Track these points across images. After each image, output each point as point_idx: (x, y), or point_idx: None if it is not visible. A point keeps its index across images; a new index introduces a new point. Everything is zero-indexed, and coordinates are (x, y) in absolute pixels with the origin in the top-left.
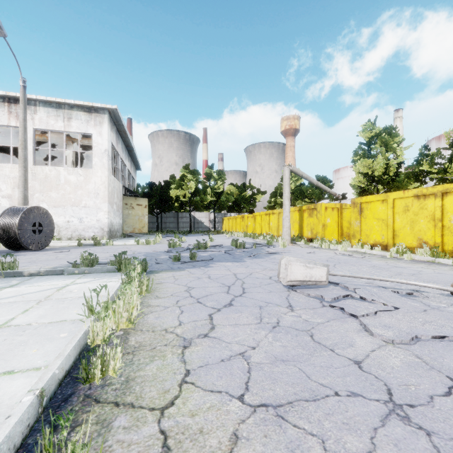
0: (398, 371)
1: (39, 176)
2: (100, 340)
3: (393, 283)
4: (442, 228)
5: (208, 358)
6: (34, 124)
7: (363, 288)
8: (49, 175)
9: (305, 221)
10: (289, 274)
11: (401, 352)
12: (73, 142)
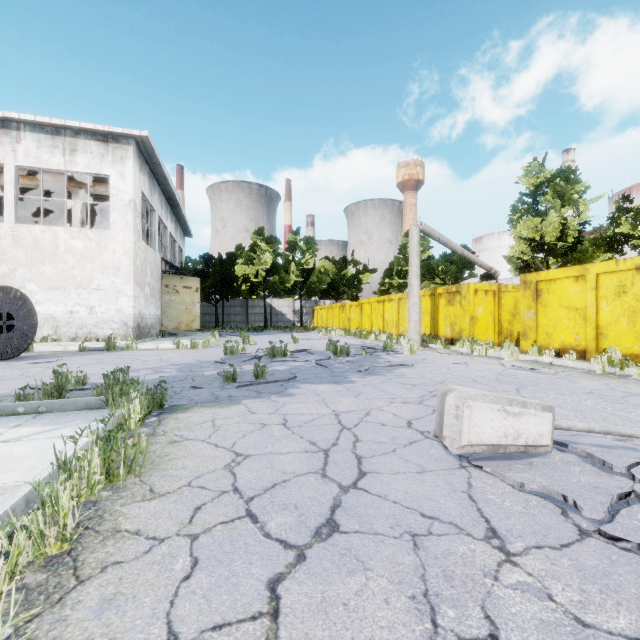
0: None
1: (24, 241)
2: None
3: None
4: None
5: None
6: (16, 158)
7: None
8: (41, 240)
9: (441, 311)
10: (467, 429)
11: None
12: (82, 190)
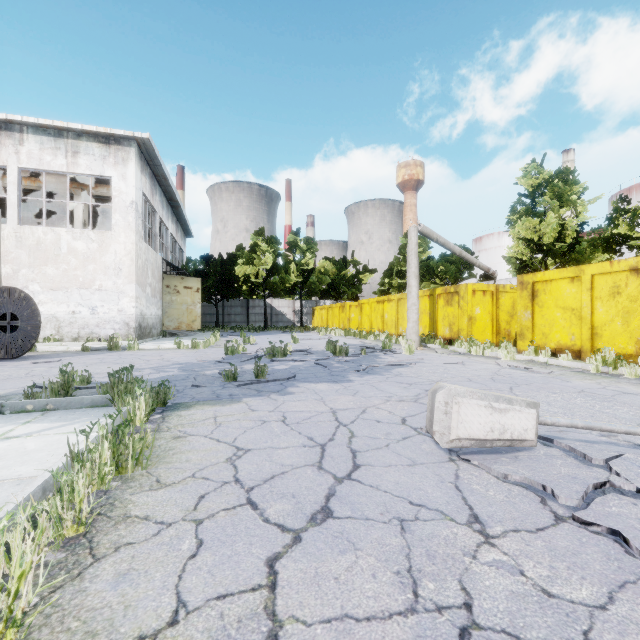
0: None
1: (27, 242)
2: None
3: None
4: None
5: None
6: (19, 160)
7: (621, 457)
8: (44, 241)
9: (440, 311)
10: (456, 424)
11: None
12: (84, 191)
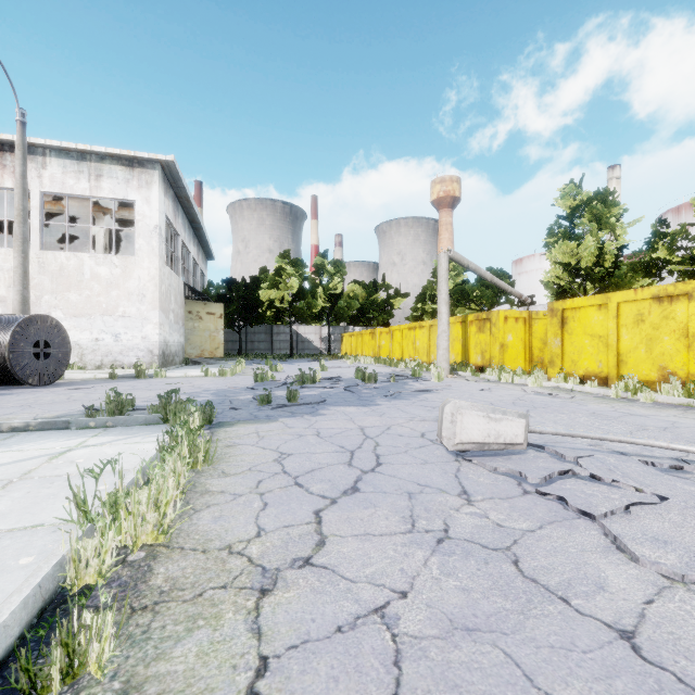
0: None
1: (50, 268)
2: (92, 575)
3: (638, 445)
4: None
5: (309, 623)
6: (42, 184)
7: (591, 456)
8: (67, 267)
9: (472, 338)
10: (459, 431)
11: None
12: (105, 214)
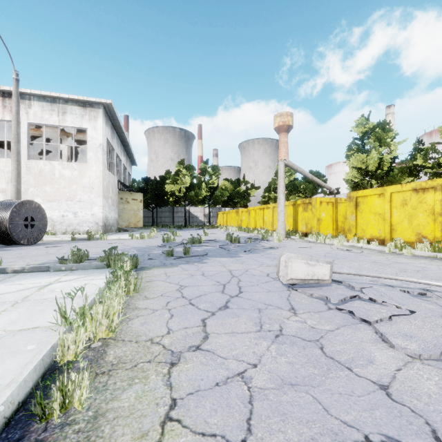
0: (437, 400)
1: (33, 170)
2: (71, 355)
3: (400, 281)
4: (441, 223)
5: (200, 381)
6: (28, 118)
7: (370, 287)
8: (44, 170)
9: (300, 215)
10: (290, 272)
11: (433, 371)
12: (68, 137)
